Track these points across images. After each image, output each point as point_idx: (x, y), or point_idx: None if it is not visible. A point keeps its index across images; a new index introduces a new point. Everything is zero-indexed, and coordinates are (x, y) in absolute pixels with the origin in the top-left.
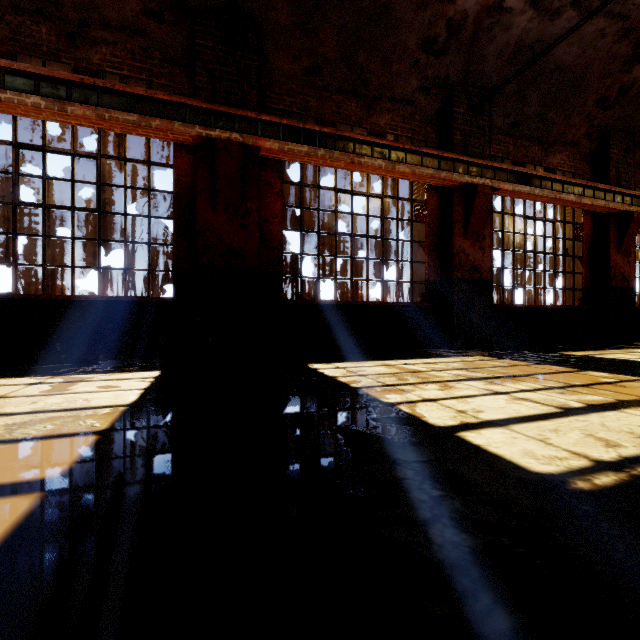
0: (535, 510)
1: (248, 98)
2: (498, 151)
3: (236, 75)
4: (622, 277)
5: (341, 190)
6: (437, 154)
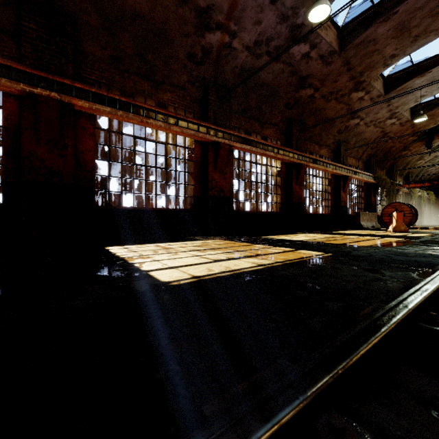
0: (143, 291)
1: (66, 69)
2: (236, 124)
3: (56, 52)
4: (298, 197)
5: (138, 137)
6: (197, 122)
